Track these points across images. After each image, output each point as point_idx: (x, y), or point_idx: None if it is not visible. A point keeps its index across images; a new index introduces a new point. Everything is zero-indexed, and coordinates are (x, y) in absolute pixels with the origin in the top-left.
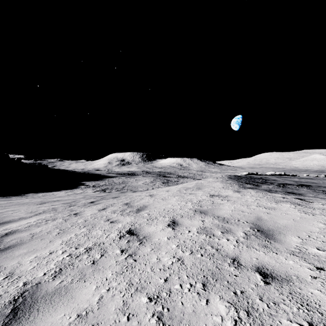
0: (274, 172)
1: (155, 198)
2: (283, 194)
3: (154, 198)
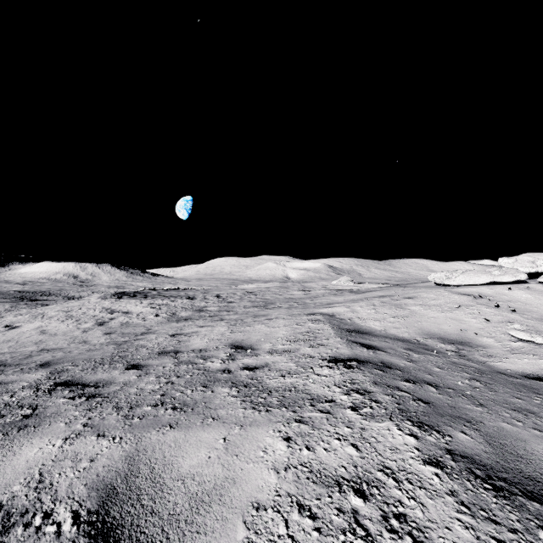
0: (170, 287)
1: (42, 309)
2: (120, 299)
3: (41, 309)
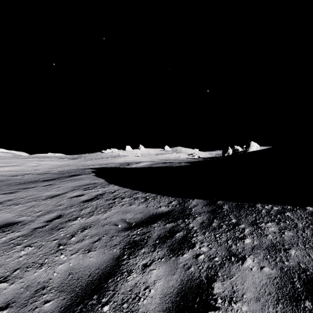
0: None
1: None
2: None
3: None
